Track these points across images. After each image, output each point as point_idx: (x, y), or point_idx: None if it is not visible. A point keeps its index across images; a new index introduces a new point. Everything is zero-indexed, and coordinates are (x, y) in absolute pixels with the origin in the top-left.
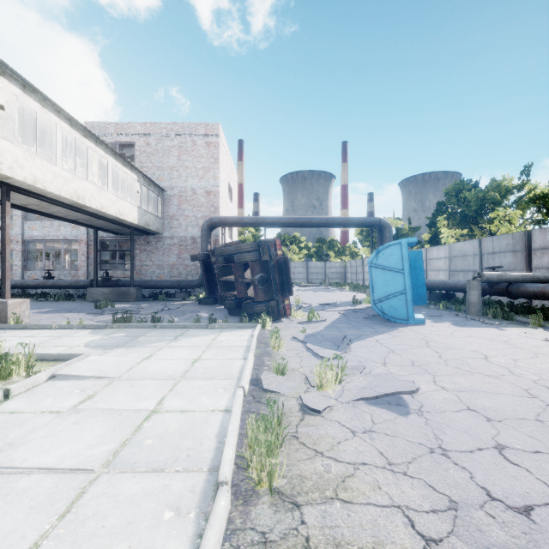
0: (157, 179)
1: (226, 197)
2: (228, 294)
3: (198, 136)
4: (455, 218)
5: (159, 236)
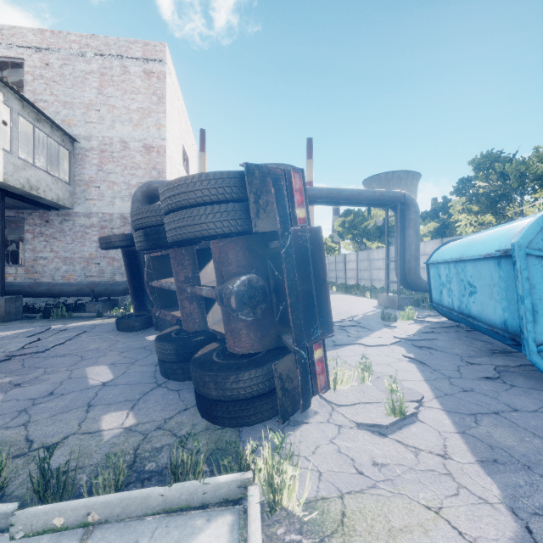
0: (62, 122)
1: (177, 163)
2: (167, 315)
3: (132, 60)
4: (479, 200)
5: (67, 212)
